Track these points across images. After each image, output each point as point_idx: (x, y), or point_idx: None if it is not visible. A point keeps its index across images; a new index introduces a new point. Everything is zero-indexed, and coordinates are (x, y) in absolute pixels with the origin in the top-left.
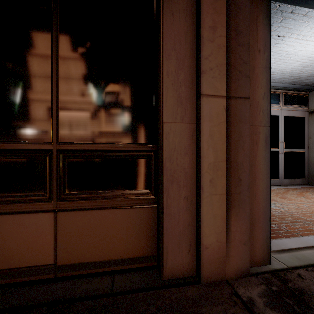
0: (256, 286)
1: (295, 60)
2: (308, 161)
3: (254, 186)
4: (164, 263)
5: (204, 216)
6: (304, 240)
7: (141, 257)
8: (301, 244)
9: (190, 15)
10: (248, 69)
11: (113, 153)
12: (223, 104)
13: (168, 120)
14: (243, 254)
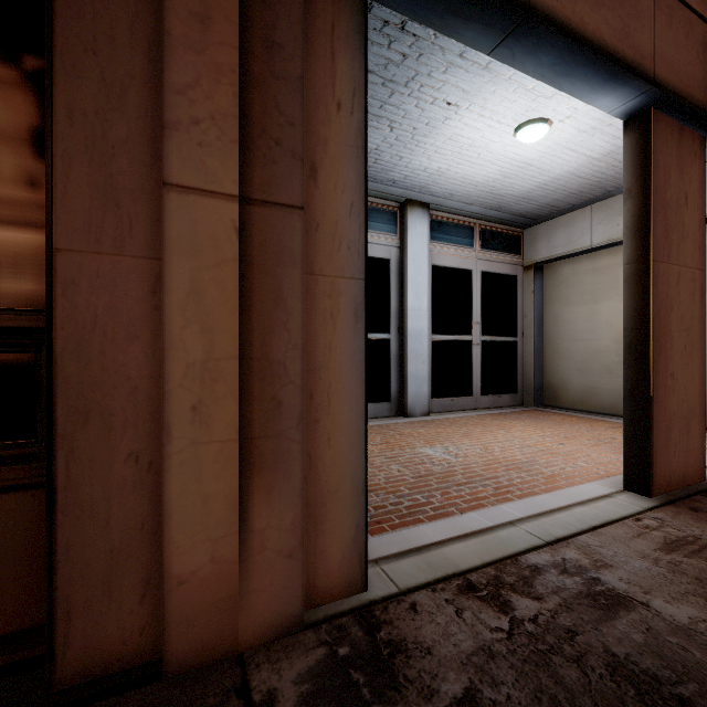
0: (305, 655)
1: (488, 161)
2: (523, 361)
3: (328, 417)
4: (57, 645)
5: (175, 501)
6: (462, 522)
7: (6, 635)
8: (452, 532)
9: None
10: (301, 140)
11: None
12: (231, 215)
13: (71, 245)
14: (287, 581)
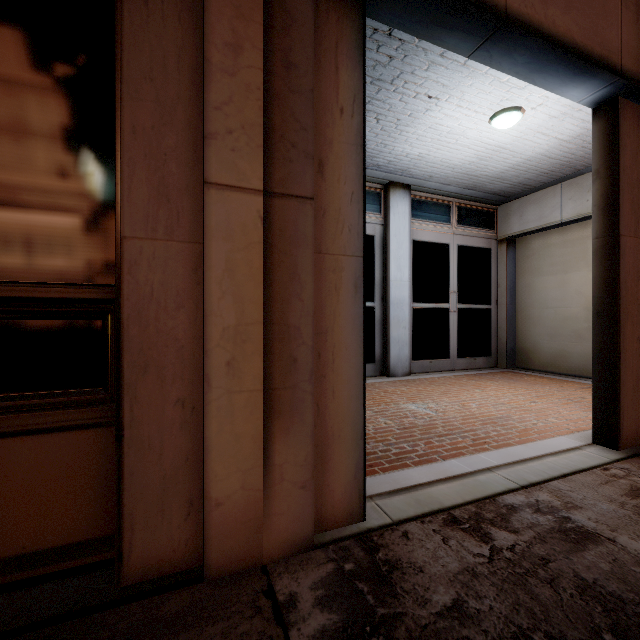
0: (317, 568)
1: (465, 146)
2: (497, 327)
3: (333, 372)
4: (124, 550)
5: (214, 439)
6: (444, 467)
7: (82, 542)
8: (435, 475)
9: (190, 12)
10: (312, 142)
11: (2, 306)
12: (257, 206)
13: (134, 233)
14: (301, 507)
